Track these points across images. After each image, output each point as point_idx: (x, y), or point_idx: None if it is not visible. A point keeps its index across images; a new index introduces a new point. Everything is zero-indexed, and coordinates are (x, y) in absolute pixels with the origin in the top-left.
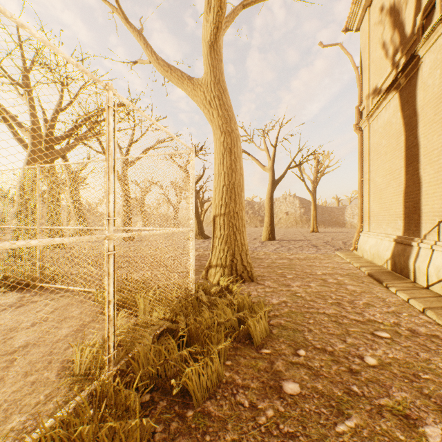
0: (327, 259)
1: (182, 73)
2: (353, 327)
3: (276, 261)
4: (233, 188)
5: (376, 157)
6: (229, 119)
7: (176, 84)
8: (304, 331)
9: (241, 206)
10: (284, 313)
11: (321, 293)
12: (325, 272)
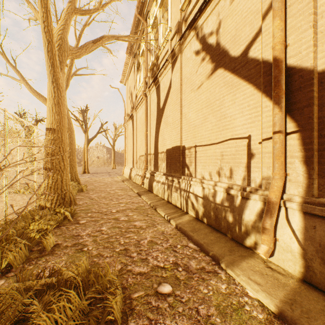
0: (112, 178)
1: (46, 99)
2: (108, 188)
3: (90, 180)
4: (72, 150)
5: (129, 139)
6: (70, 124)
7: (42, 102)
8: (96, 189)
9: (75, 157)
10: (91, 188)
11: (104, 185)
12: (108, 181)
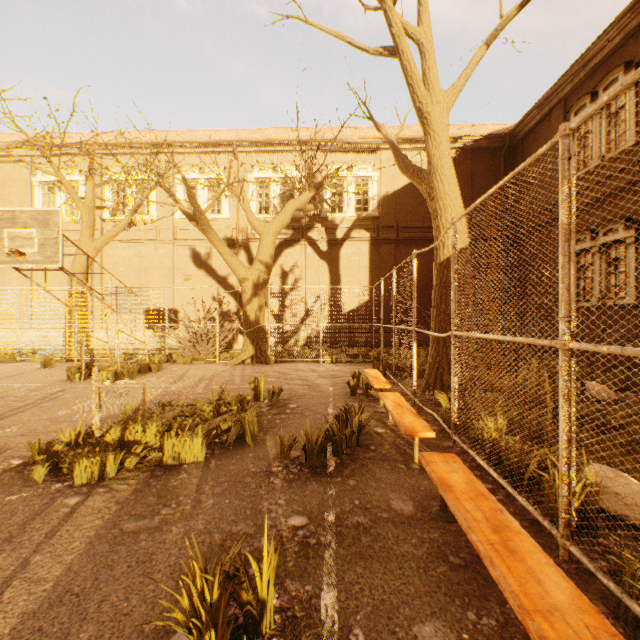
0: None
1: None
2: None
3: None
4: None
5: None
6: None
7: None
8: None
9: None
10: None
11: None
12: None
